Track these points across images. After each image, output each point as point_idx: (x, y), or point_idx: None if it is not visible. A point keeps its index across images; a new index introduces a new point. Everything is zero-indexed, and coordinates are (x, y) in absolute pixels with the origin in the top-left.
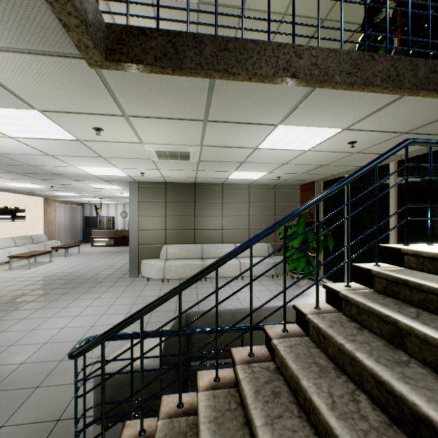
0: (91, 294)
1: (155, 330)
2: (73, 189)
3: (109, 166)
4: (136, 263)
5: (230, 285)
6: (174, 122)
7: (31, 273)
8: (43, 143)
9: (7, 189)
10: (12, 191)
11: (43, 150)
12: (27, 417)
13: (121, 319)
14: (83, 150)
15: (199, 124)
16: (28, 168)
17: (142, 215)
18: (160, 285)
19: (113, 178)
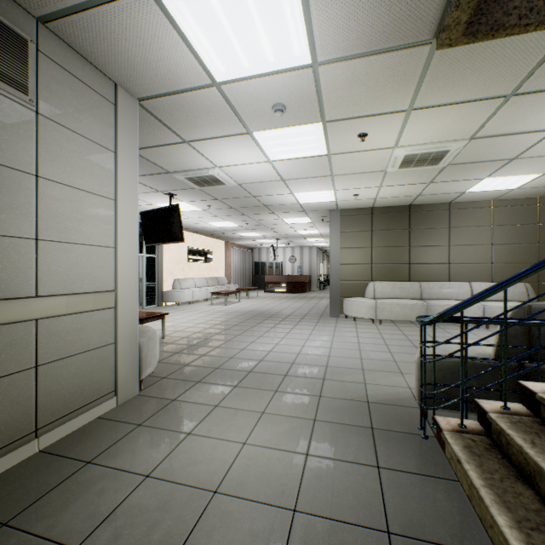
0: (303, 326)
1: (520, 304)
2: (261, 227)
3: (326, 189)
4: (337, 301)
5: (473, 333)
6: (462, 106)
7: (231, 308)
8: (291, 164)
9: (205, 231)
10: (207, 233)
11: (282, 175)
12: (335, 395)
13: (356, 347)
14: (319, 169)
15: (496, 103)
16: (248, 200)
17: (343, 248)
18: (372, 325)
19: (315, 207)
